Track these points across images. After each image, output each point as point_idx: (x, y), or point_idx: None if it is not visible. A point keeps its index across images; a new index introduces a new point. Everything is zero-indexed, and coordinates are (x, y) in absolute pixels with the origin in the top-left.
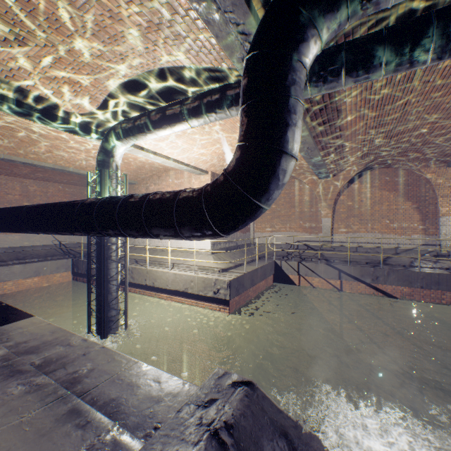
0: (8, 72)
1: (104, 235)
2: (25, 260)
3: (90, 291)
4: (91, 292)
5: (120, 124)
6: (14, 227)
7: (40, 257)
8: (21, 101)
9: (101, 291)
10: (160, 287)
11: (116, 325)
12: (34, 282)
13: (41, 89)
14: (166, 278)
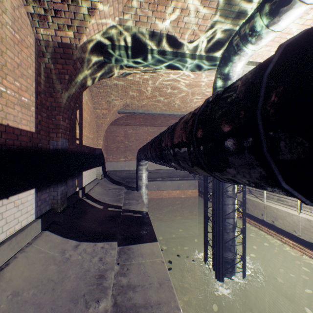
0: (135, 17)
1: (215, 177)
2: (172, 178)
3: (206, 220)
4: (207, 222)
5: (238, 31)
6: (147, 157)
7: (180, 177)
8: (150, 49)
9: (215, 227)
10: (281, 229)
11: (232, 269)
12: (176, 193)
13: (160, 24)
14: (292, 222)
